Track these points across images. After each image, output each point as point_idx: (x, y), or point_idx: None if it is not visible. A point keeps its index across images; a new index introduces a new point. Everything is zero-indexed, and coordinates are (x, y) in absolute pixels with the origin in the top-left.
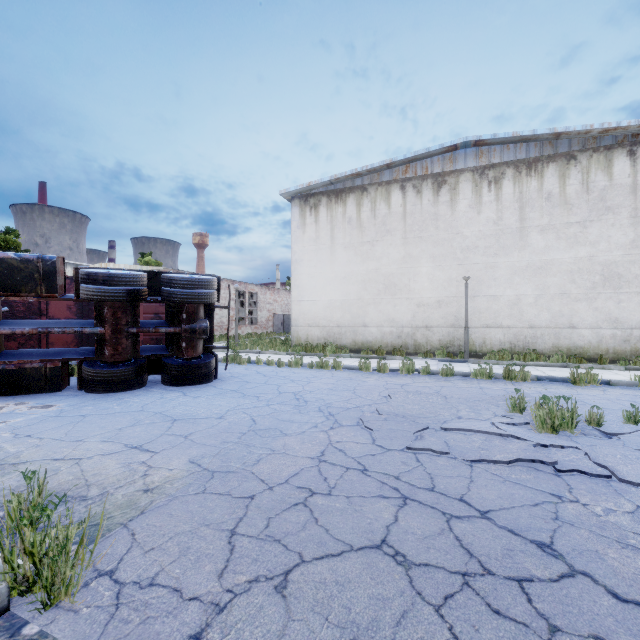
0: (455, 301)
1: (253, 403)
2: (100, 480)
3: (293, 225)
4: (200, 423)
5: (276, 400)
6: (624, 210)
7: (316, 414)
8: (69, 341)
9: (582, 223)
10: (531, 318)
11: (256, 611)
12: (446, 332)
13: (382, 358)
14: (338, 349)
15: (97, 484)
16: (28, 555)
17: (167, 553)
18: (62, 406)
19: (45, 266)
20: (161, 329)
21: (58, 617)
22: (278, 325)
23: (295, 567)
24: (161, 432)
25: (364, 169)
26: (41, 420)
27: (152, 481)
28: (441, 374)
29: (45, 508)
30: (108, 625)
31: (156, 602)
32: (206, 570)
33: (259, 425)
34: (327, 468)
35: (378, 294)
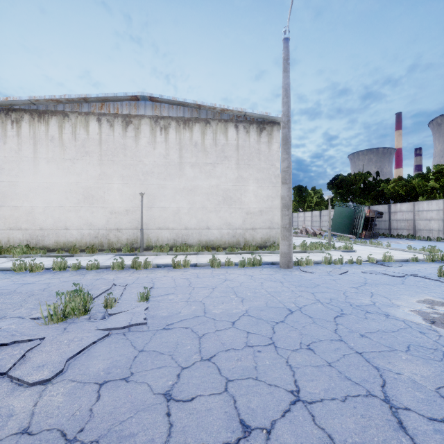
0: (138, 210)
1: None
2: None
3: None
4: None
5: None
6: (233, 159)
7: None
8: None
9: (213, 164)
10: (186, 223)
11: None
12: (132, 233)
13: (35, 259)
14: (39, 249)
15: None
16: None
17: None
18: None
19: None
20: None
21: None
22: None
23: None
24: None
25: (62, 97)
26: None
27: None
28: (86, 269)
29: None
30: None
31: None
32: None
33: None
34: None
35: (78, 203)
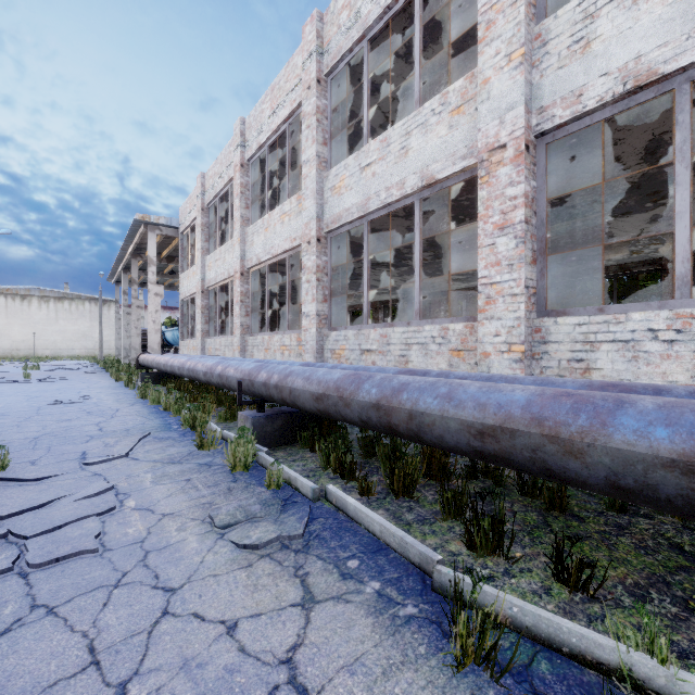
0: (31, 341)
1: None
2: None
3: None
4: None
5: None
6: (88, 317)
7: None
8: None
9: (77, 319)
10: (60, 347)
11: None
12: (27, 351)
13: None
14: None
15: None
16: None
17: None
18: None
19: None
20: None
21: None
22: None
23: None
24: None
25: None
26: None
27: None
28: (21, 361)
29: None
30: None
31: None
32: None
33: None
34: None
35: None
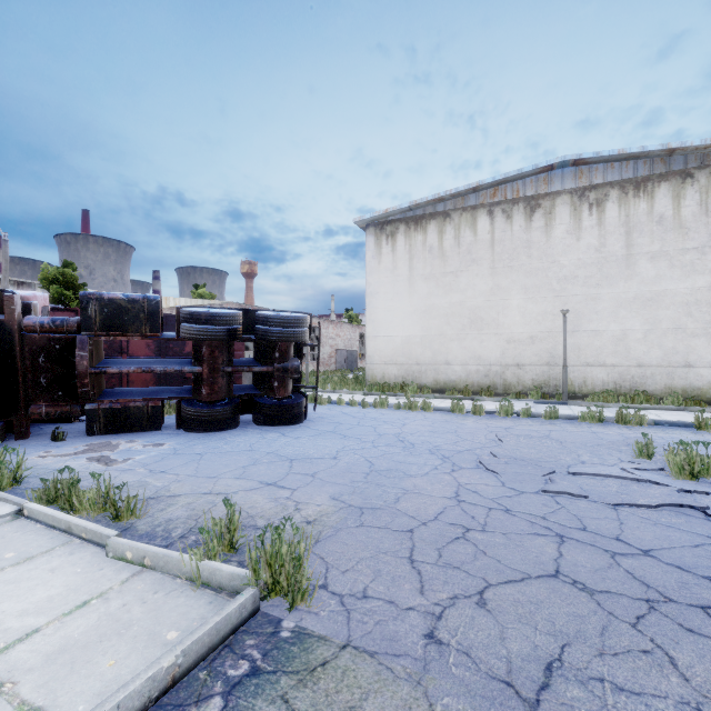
0: (550, 337)
1: (359, 444)
2: (259, 512)
3: (368, 255)
4: (318, 463)
5: (380, 442)
6: None
7: (430, 456)
8: (148, 379)
9: (700, 249)
10: (639, 356)
11: (470, 620)
12: (540, 371)
13: (477, 399)
14: (418, 389)
15: (259, 516)
16: (268, 566)
17: (363, 573)
18: (173, 444)
19: (150, 306)
20: (255, 368)
21: (304, 616)
22: (341, 362)
23: (485, 589)
24: (286, 471)
25: (447, 193)
26: (163, 457)
27: (308, 514)
28: (544, 417)
29: (278, 527)
30: (350, 624)
31: (379, 610)
32: (406, 588)
33: (378, 466)
34: (469, 507)
35: (462, 329)
